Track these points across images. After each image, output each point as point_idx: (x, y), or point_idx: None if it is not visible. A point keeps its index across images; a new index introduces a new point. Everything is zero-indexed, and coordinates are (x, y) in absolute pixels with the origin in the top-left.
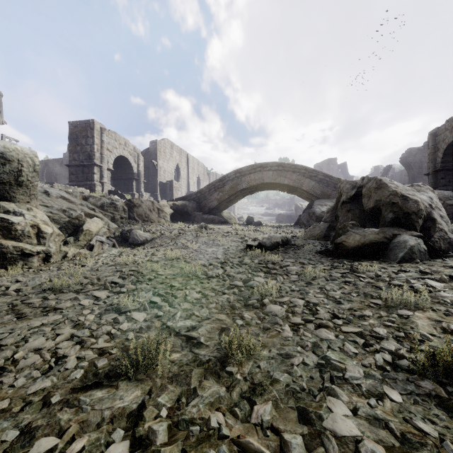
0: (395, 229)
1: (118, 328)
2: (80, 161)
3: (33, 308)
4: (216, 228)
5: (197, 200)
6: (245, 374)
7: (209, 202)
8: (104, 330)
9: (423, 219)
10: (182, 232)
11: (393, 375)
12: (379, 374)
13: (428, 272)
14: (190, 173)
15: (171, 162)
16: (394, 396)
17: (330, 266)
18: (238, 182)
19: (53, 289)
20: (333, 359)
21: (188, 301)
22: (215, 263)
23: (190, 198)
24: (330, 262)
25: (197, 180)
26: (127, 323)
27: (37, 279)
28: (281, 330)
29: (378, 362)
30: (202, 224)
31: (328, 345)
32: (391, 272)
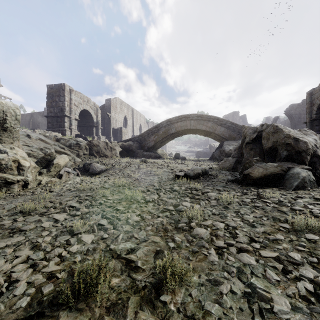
0: (289, 163)
1: (68, 250)
2: (55, 113)
3: (3, 230)
4: (152, 162)
5: (139, 141)
6: (178, 304)
7: (147, 142)
8: (56, 253)
9: (310, 156)
10: (128, 165)
11: None
12: (305, 307)
13: None
14: (134, 122)
15: (121, 114)
16: None
17: (241, 192)
18: (168, 128)
19: (23, 212)
20: (258, 287)
21: (129, 223)
22: (152, 190)
23: (134, 140)
24: (240, 189)
25: (139, 127)
26: (76, 245)
27: (14, 202)
28: (207, 253)
29: (301, 291)
30: (142, 158)
31: (251, 271)
32: (290, 198)
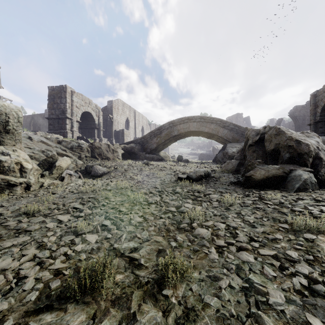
0: (291, 166)
1: (73, 249)
2: (56, 115)
3: (8, 230)
4: (155, 164)
5: (142, 144)
6: (179, 298)
7: (150, 145)
8: (61, 252)
9: (312, 158)
10: (130, 167)
11: (313, 301)
12: (298, 299)
13: (321, 200)
14: (137, 124)
15: (123, 116)
16: (318, 324)
17: (243, 194)
18: (171, 131)
19: (27, 213)
20: (255, 282)
21: (132, 224)
22: (154, 192)
23: (136, 142)
24: (242, 191)
25: (142, 129)
26: (81, 244)
27: (17, 204)
28: (208, 252)
29: (296, 286)
30: (144, 161)
31: (249, 268)
32: (291, 199)
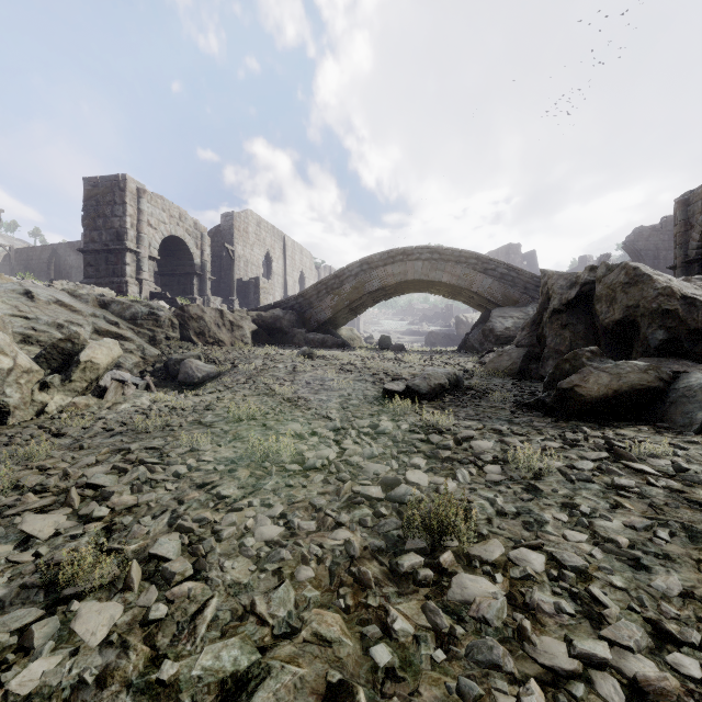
0: (672, 362)
1: (6, 688)
2: (102, 243)
3: None
4: (328, 357)
5: (298, 309)
6: None
7: (317, 311)
8: None
9: None
10: (270, 363)
11: None
12: None
13: None
14: (289, 267)
15: (257, 248)
16: None
17: (560, 439)
18: (365, 280)
19: None
20: None
21: (248, 552)
22: (323, 431)
23: (287, 306)
24: (554, 428)
25: (300, 277)
26: (45, 657)
27: None
28: None
29: None
30: (304, 348)
31: None
32: (701, 457)
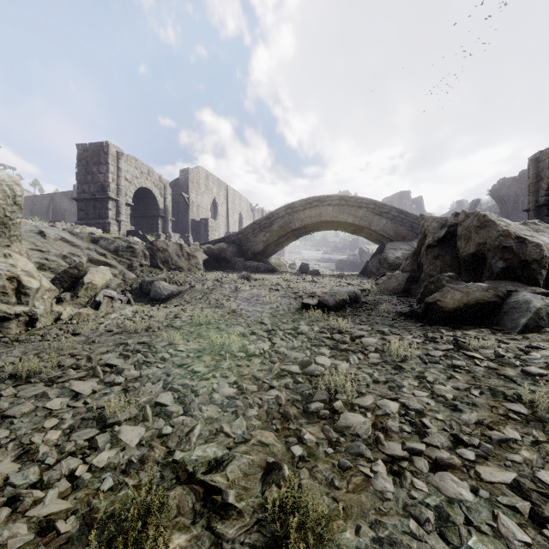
0: (508, 284)
1: (90, 464)
2: (91, 193)
3: None
4: (261, 279)
5: (238, 243)
6: None
7: (253, 245)
8: (64, 470)
9: (547, 270)
10: (218, 284)
11: None
12: None
13: None
14: (230, 210)
15: (206, 196)
16: None
17: (423, 337)
18: (289, 221)
19: (17, 377)
20: None
21: (215, 402)
22: (259, 332)
23: (229, 240)
24: (421, 330)
25: (239, 218)
26: (108, 450)
27: (5, 356)
28: (371, 472)
29: None
30: (243, 273)
31: (464, 517)
32: (516, 348)
